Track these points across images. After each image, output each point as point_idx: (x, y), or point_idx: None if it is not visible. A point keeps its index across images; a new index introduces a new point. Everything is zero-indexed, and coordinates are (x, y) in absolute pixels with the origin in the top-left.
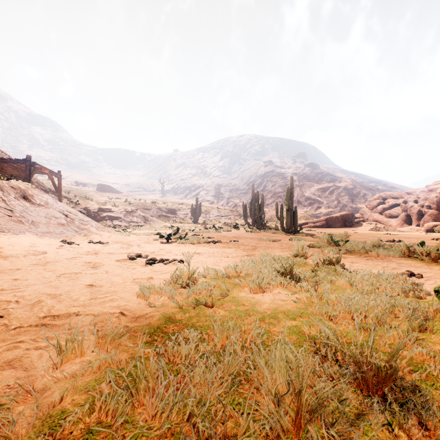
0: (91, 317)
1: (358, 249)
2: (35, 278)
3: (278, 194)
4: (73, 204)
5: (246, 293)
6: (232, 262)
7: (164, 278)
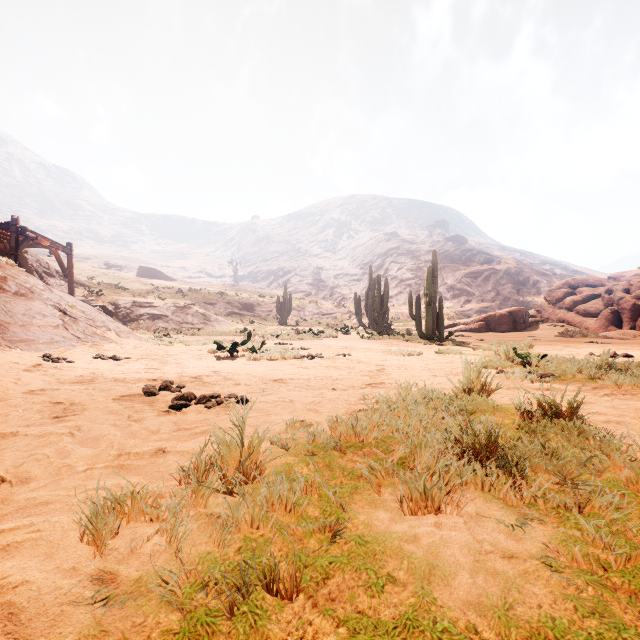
0: None
1: (571, 371)
2: None
3: (407, 282)
4: (93, 295)
5: (390, 515)
6: (343, 401)
7: (192, 450)
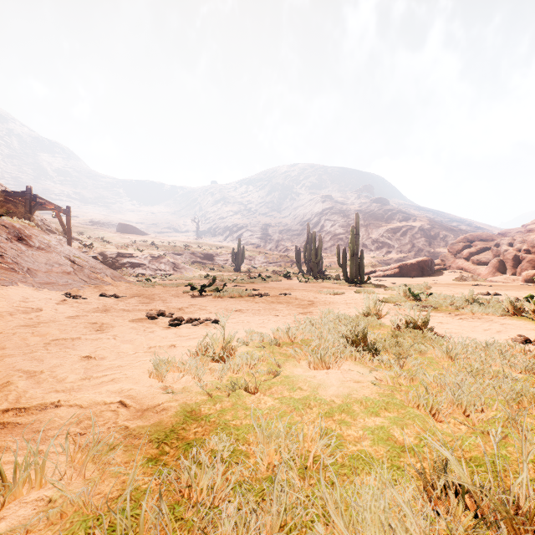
0: (75, 410)
1: (446, 304)
2: (15, 345)
3: (339, 236)
4: (85, 248)
5: (303, 370)
6: (282, 322)
7: (191, 345)
